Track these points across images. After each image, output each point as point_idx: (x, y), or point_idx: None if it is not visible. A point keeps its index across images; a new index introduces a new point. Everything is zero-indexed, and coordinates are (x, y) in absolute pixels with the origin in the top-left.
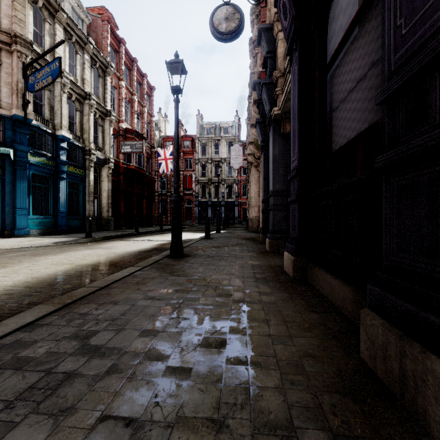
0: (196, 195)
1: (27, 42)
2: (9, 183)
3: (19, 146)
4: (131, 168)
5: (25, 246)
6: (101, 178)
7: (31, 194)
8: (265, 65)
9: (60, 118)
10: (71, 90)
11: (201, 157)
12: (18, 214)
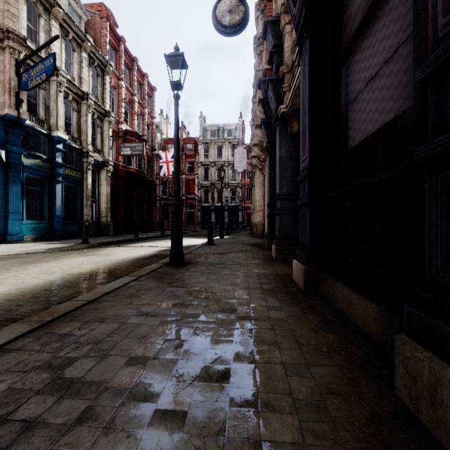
0: (199, 199)
1: (20, 38)
2: (1, 186)
3: (12, 147)
4: (131, 171)
5: (16, 253)
6: (99, 181)
7: (24, 198)
8: (271, 61)
9: (56, 118)
10: (68, 89)
11: (204, 160)
12: (11, 218)
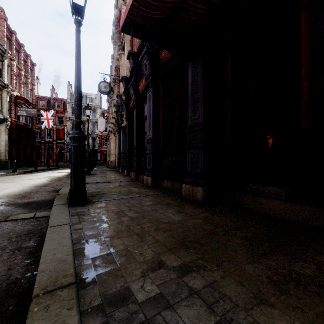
0: (68, 144)
1: None
2: None
3: None
4: (21, 124)
5: None
6: None
7: None
8: (119, 106)
9: None
10: None
11: (72, 116)
12: None
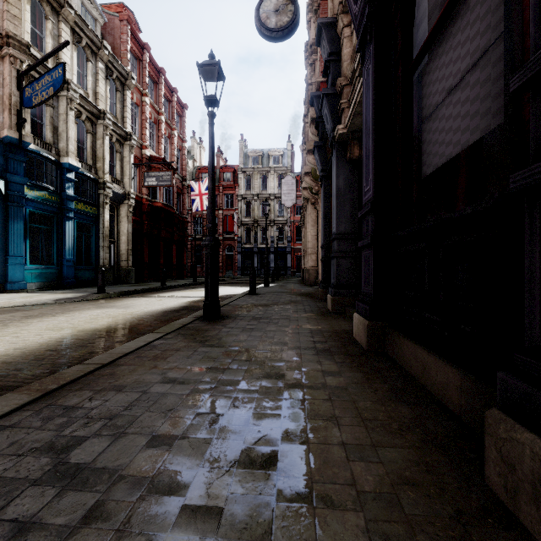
0: (239, 240)
1: (22, 45)
2: None
3: (12, 176)
4: (157, 205)
5: (17, 304)
6: (119, 218)
7: (28, 238)
8: (326, 72)
9: (66, 142)
10: (81, 106)
11: (245, 193)
12: (12, 263)
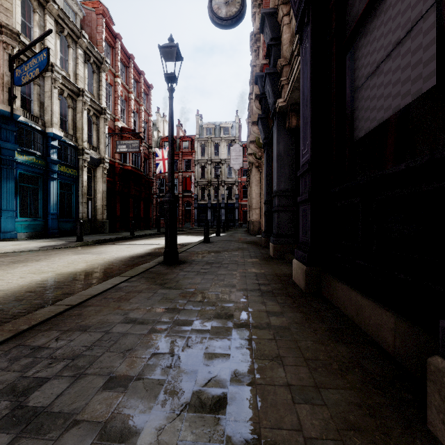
0: (196, 197)
1: (13, 33)
2: None
3: (5, 143)
4: (128, 168)
5: (8, 251)
6: (95, 179)
7: (18, 195)
8: (268, 54)
9: (51, 115)
10: (63, 85)
11: (201, 158)
12: (4, 216)
